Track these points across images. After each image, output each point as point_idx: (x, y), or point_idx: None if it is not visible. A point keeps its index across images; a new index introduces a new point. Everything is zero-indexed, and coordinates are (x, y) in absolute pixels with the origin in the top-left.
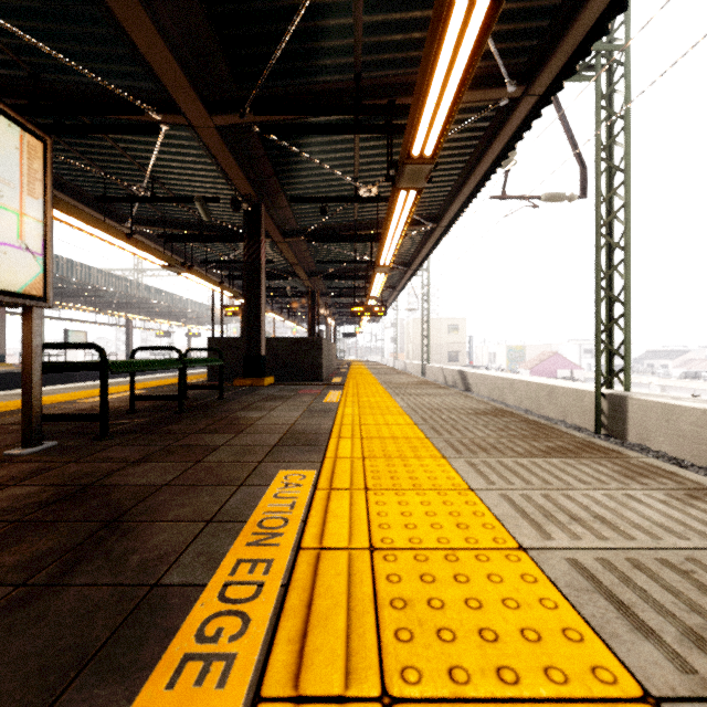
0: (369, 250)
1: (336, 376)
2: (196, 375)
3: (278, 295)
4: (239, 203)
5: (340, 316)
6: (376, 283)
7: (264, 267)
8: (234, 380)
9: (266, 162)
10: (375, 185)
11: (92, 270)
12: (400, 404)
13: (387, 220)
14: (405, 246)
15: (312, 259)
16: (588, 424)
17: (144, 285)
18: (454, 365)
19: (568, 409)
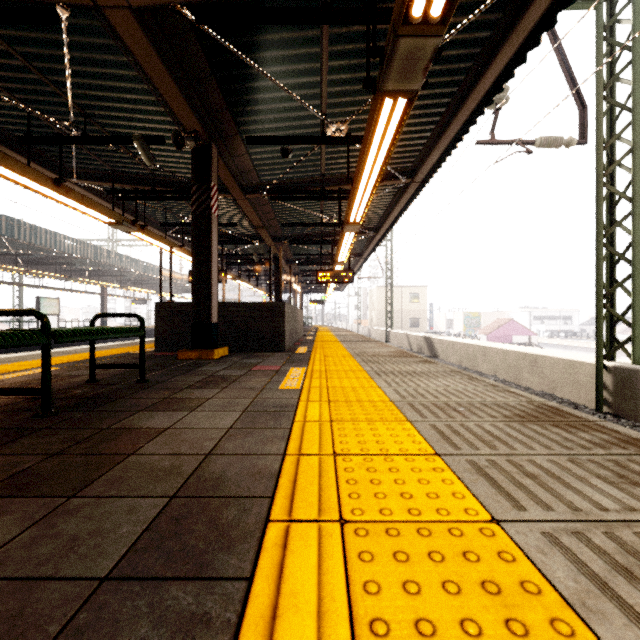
0: (336, 212)
1: (301, 344)
2: (151, 343)
3: (246, 262)
4: (182, 139)
5: (307, 284)
6: (344, 245)
7: (216, 220)
8: (178, 352)
9: (214, 88)
10: (346, 120)
11: (58, 236)
12: (388, 394)
13: (362, 153)
14: (374, 209)
15: (277, 222)
16: (584, 400)
17: (114, 253)
18: (415, 330)
19: (557, 381)
